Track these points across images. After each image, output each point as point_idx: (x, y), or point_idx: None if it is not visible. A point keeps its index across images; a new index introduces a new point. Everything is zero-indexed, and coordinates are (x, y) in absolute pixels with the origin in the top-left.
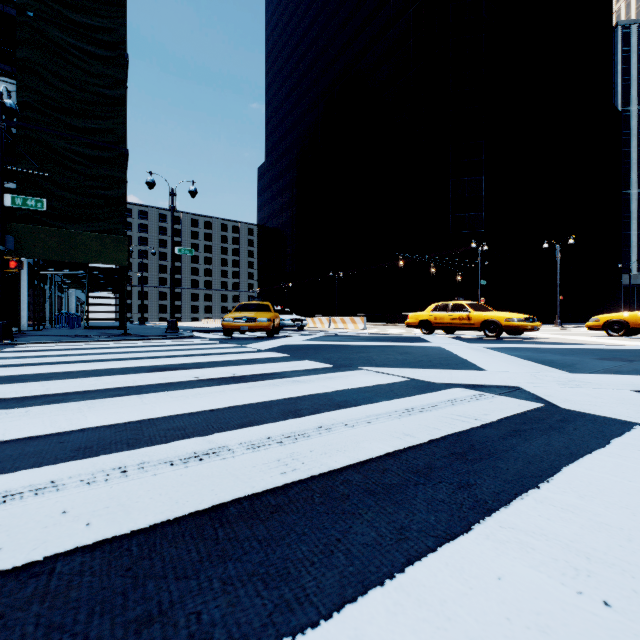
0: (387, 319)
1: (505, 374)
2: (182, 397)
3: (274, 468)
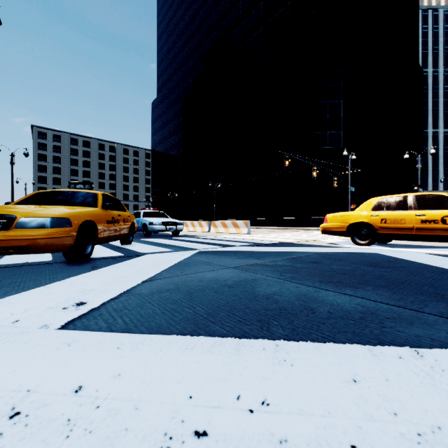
0: (257, 223)
1: None
2: None
3: None
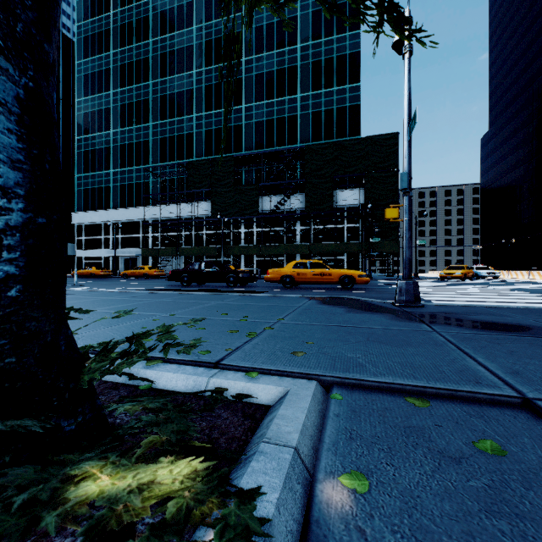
0: None
1: (502, 286)
2: (429, 285)
3: (439, 286)
